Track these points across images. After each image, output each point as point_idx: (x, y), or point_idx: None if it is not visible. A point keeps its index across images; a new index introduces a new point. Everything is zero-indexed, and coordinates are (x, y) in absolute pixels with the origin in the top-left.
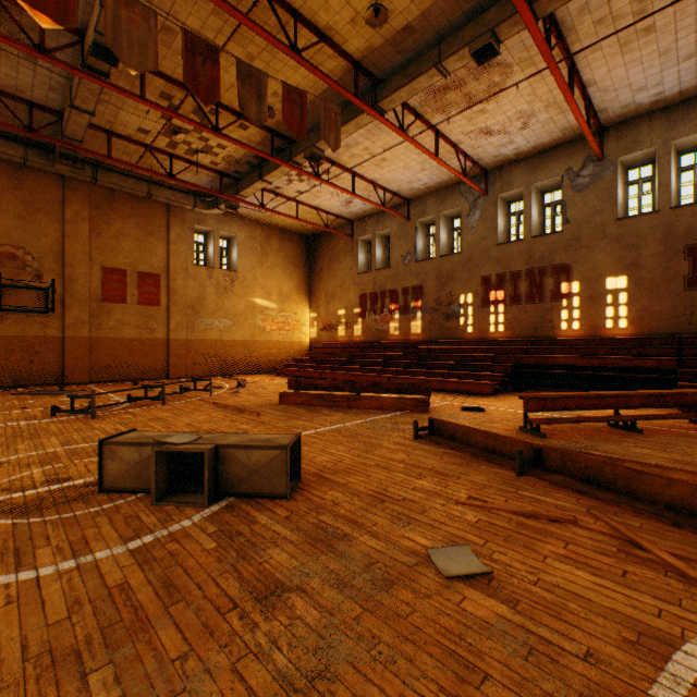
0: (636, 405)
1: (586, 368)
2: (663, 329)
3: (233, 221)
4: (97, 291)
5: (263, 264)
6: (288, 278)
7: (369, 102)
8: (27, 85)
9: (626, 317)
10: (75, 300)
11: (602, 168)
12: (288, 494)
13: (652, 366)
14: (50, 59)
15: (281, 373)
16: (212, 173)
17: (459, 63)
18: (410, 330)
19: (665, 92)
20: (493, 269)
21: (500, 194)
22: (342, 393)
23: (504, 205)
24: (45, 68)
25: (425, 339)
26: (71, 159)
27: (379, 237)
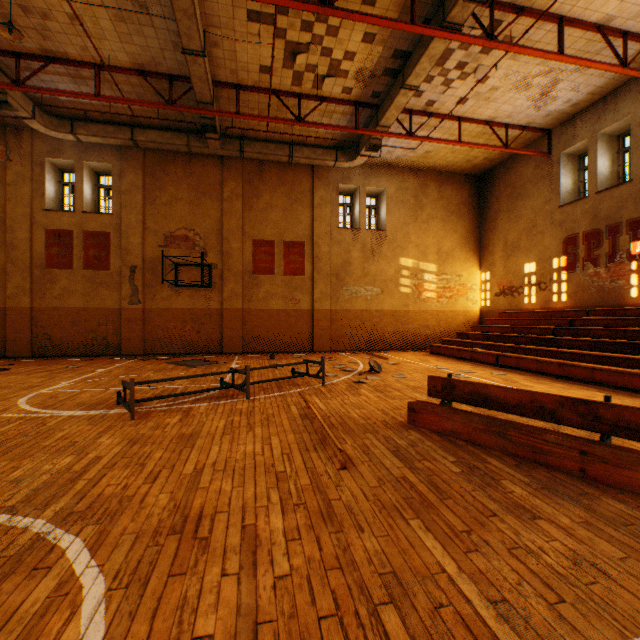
0: None
1: None
2: None
3: (381, 173)
4: (249, 264)
5: (416, 218)
6: (448, 232)
7: None
8: (158, 53)
9: None
10: (231, 273)
11: None
12: None
13: None
14: None
15: (437, 351)
16: (347, 108)
17: None
18: None
19: None
20: None
21: None
22: None
23: None
24: (157, 16)
25: None
26: (211, 130)
27: (603, 140)
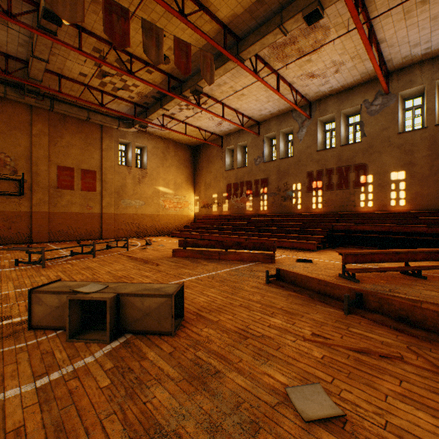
0: (420, 259)
1: (377, 232)
2: (430, 206)
3: (144, 136)
4: (54, 181)
5: (163, 164)
6: (180, 173)
7: (233, 54)
8: (3, 42)
9: (404, 198)
10: (39, 187)
11: (388, 99)
12: (172, 332)
13: (424, 231)
14: (15, 21)
15: (175, 235)
16: (130, 104)
17: (294, 25)
18: (259, 207)
19: (432, 47)
20: (315, 167)
21: (319, 117)
22: (215, 249)
23: (322, 125)
24: (14, 29)
25: (269, 213)
26: (35, 93)
27: (239, 147)
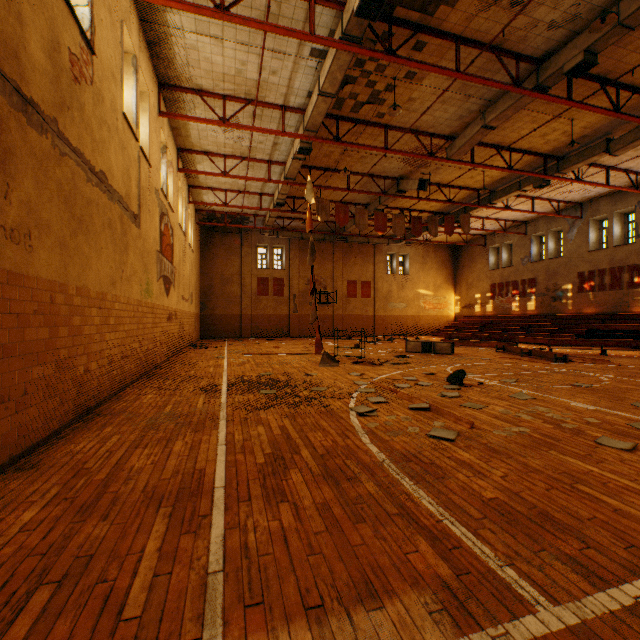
0: (610, 345)
1: None
2: None
3: (406, 246)
4: (345, 292)
5: (423, 268)
6: (439, 275)
7: (486, 201)
8: None
9: None
10: (337, 297)
11: None
12: (450, 353)
13: None
14: None
15: (436, 334)
16: None
17: (530, 188)
18: (526, 308)
19: None
20: (586, 267)
21: (590, 218)
22: None
23: (596, 223)
24: None
25: (537, 314)
26: (343, 238)
27: (504, 246)
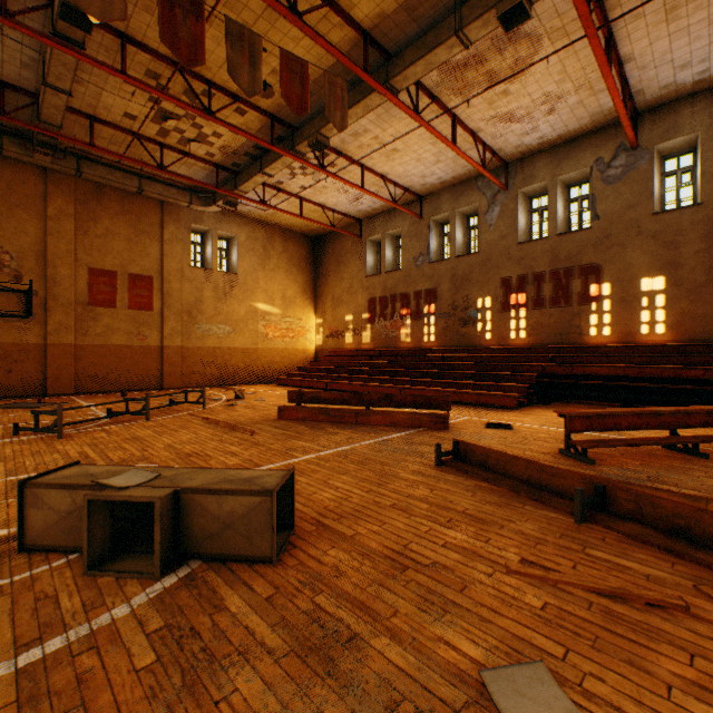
0: (697, 424)
1: (618, 378)
2: (707, 335)
3: (233, 220)
4: (83, 294)
5: (265, 266)
6: (292, 281)
7: (380, 80)
8: None
9: (664, 322)
10: (59, 303)
11: (637, 157)
12: (273, 558)
13: (699, 376)
14: (13, 23)
15: (284, 382)
16: (209, 166)
17: (482, 30)
18: (422, 337)
19: (711, 69)
20: (514, 270)
21: (521, 188)
22: (349, 406)
23: (526, 200)
24: (13, 39)
25: (439, 346)
26: (50, 148)
27: (389, 238)
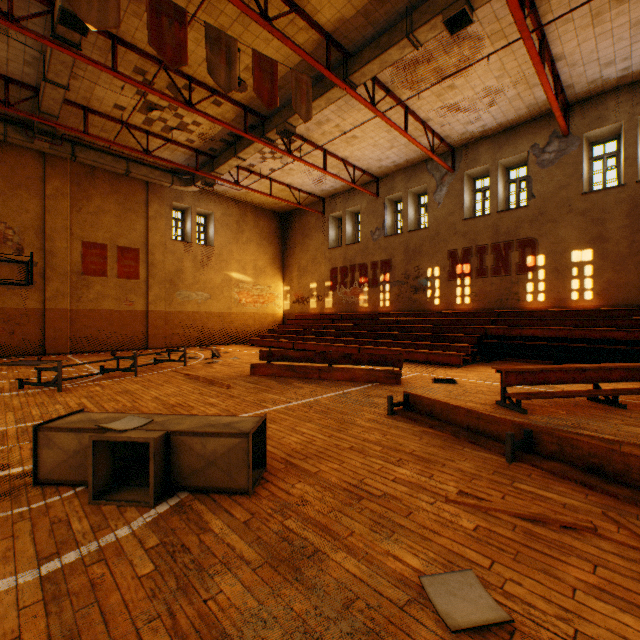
0: (617, 379)
1: (551, 339)
2: (629, 301)
3: (210, 199)
4: (77, 264)
5: (238, 239)
6: (262, 253)
7: (340, 76)
8: (2, 59)
9: (592, 289)
10: (56, 273)
11: (568, 143)
12: (249, 490)
13: (621, 337)
14: (18, 27)
15: (255, 343)
16: (189, 151)
17: (430, 33)
18: (378, 302)
19: (633, 66)
20: (460, 243)
21: (466, 171)
22: (314, 364)
23: (470, 181)
24: (18, 40)
25: (393, 311)
26: (49, 135)
27: (349, 214)
